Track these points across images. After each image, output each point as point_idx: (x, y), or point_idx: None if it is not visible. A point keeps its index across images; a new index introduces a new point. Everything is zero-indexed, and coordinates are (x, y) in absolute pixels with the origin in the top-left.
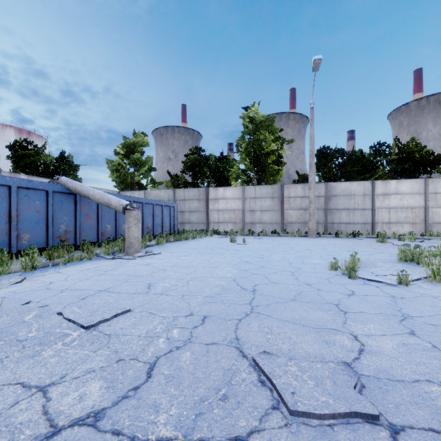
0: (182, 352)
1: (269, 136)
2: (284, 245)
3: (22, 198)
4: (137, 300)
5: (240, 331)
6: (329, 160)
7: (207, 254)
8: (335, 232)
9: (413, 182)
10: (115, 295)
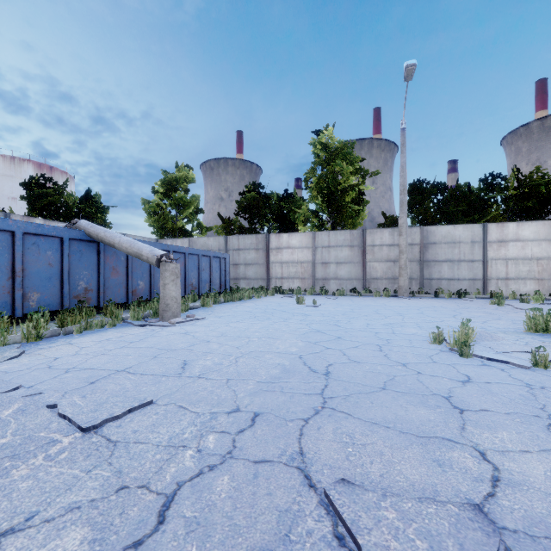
0: (217, 476)
1: (347, 167)
2: (368, 308)
3: (29, 247)
4: (164, 385)
5: (307, 440)
6: (425, 197)
7: (265, 320)
8: (433, 291)
9: (539, 224)
10: (136, 379)
